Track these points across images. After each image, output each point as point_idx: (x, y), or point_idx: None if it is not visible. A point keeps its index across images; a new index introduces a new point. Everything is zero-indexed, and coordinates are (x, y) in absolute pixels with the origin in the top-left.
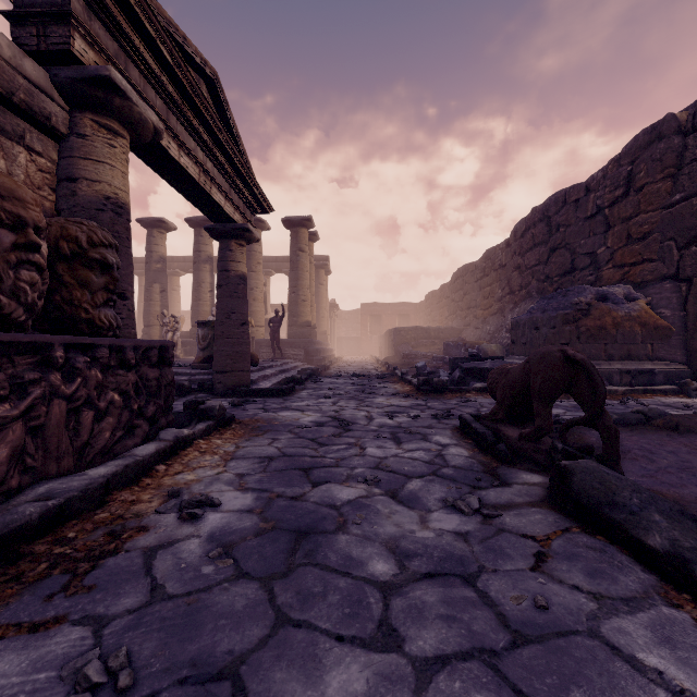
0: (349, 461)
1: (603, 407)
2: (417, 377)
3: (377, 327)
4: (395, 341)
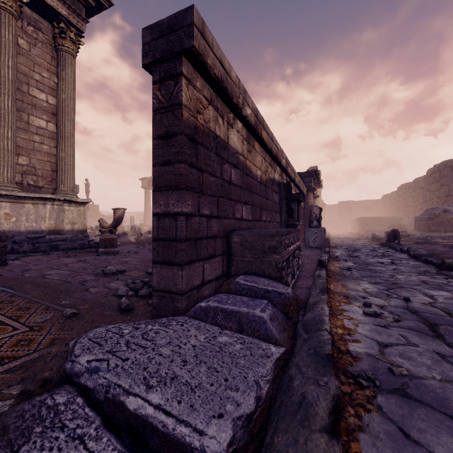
0: (357, 246)
1: (399, 237)
2: (371, 237)
3: (349, 214)
4: (362, 224)
